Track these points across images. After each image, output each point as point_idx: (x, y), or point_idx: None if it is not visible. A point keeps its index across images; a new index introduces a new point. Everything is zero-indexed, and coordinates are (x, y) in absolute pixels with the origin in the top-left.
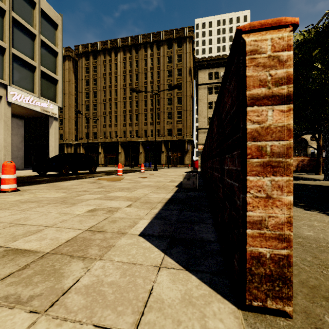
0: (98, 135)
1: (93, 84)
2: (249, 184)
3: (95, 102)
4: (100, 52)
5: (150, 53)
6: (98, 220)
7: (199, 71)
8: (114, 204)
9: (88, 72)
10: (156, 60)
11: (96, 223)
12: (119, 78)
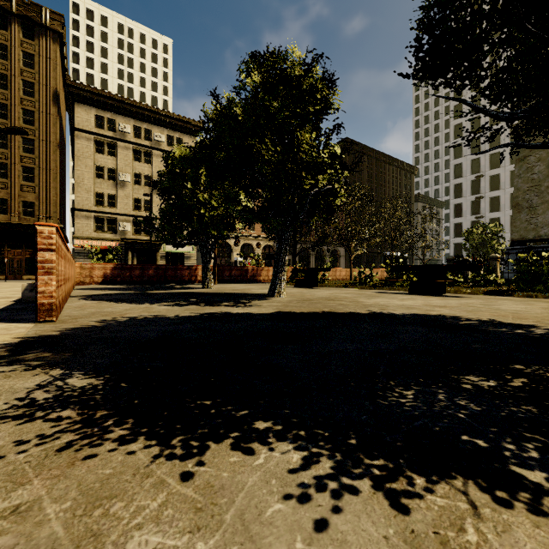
0: None
1: None
2: (39, 279)
3: None
4: None
5: None
6: None
7: (77, 105)
8: None
9: None
10: None
11: None
12: None
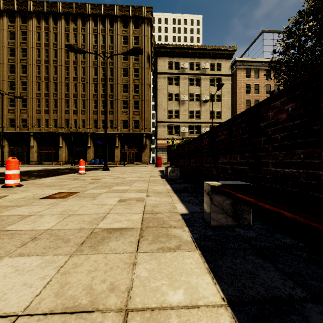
0: (30, 123)
1: (21, 54)
2: None
3: (25, 79)
4: (32, 14)
5: (101, 28)
6: None
7: (159, 58)
8: None
9: (13, 38)
10: (109, 38)
11: None
12: (60, 53)
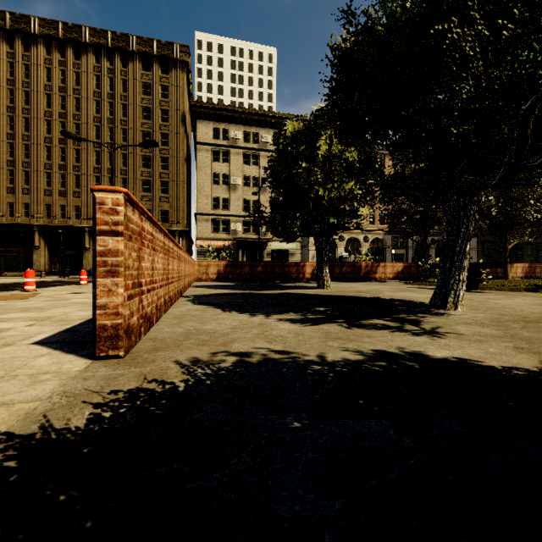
0: None
1: None
2: (98, 283)
3: None
4: None
5: (107, 66)
6: None
7: (199, 122)
8: (5, 325)
9: None
10: (120, 84)
11: None
12: (35, 98)
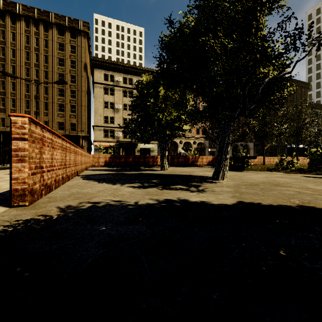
0: None
1: None
2: (13, 166)
3: None
4: None
5: (34, 30)
6: None
7: (95, 70)
8: None
9: None
10: (43, 42)
11: None
12: None
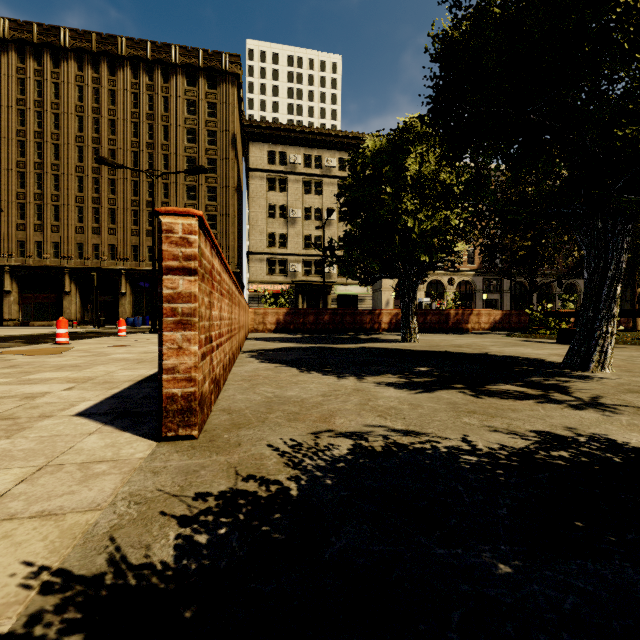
0: (3, 248)
1: None
2: (165, 338)
3: None
4: (8, 44)
5: (146, 82)
6: (4, 409)
7: (252, 144)
8: (38, 389)
9: None
10: (161, 102)
11: (0, 412)
12: (65, 121)
